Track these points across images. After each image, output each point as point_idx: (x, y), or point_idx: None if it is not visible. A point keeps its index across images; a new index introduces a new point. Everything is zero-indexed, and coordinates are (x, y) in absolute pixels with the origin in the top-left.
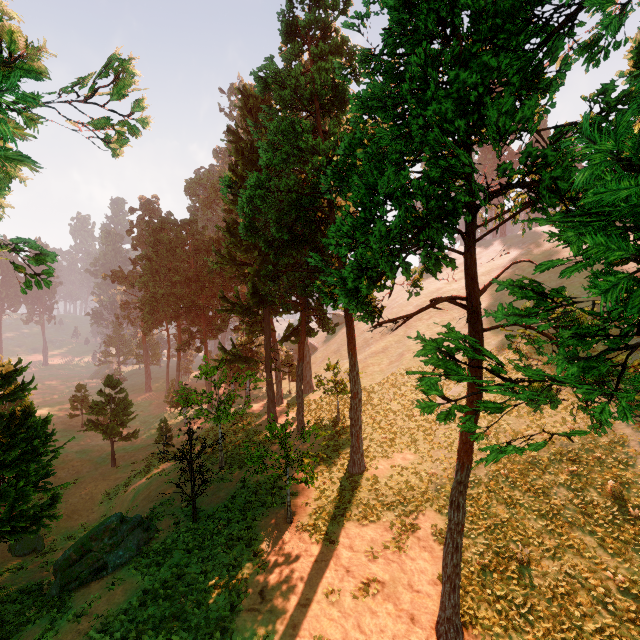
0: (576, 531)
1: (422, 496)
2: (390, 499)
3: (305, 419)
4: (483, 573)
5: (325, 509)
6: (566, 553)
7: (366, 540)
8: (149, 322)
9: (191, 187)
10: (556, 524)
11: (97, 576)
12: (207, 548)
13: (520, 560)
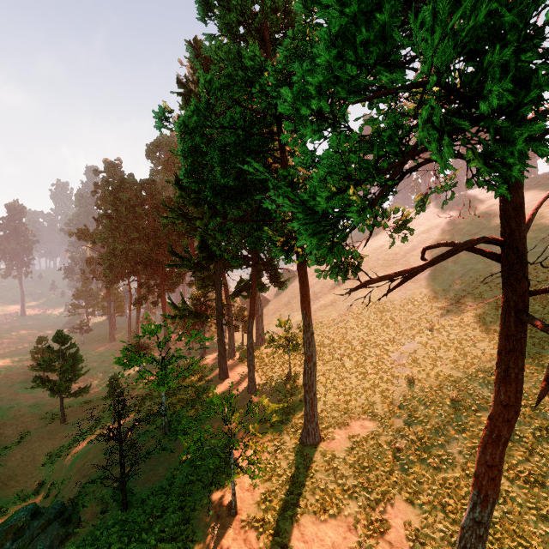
0: None
1: (388, 478)
2: (351, 482)
3: (256, 375)
4: None
5: (276, 495)
6: None
7: (326, 546)
8: (110, 277)
9: (151, 150)
10: None
11: None
12: None
13: None
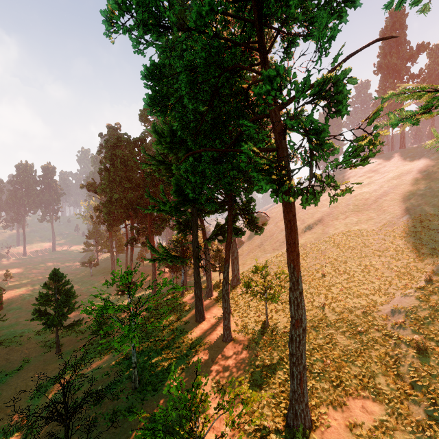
0: None
1: None
2: None
3: (232, 319)
4: None
5: None
6: None
7: None
8: (108, 221)
9: (143, 114)
10: None
11: None
12: None
13: None
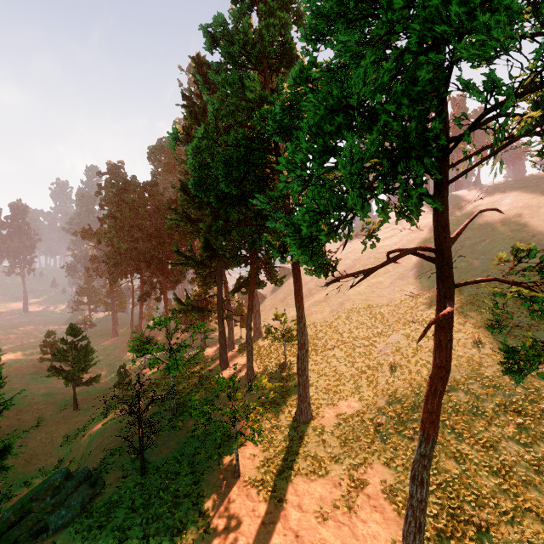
0: (532, 491)
1: (369, 447)
2: (337, 450)
3: (254, 364)
4: (439, 540)
5: (273, 461)
6: (525, 517)
7: (315, 498)
8: (114, 274)
9: (153, 153)
10: (510, 482)
11: (36, 539)
12: (152, 507)
13: (477, 525)
